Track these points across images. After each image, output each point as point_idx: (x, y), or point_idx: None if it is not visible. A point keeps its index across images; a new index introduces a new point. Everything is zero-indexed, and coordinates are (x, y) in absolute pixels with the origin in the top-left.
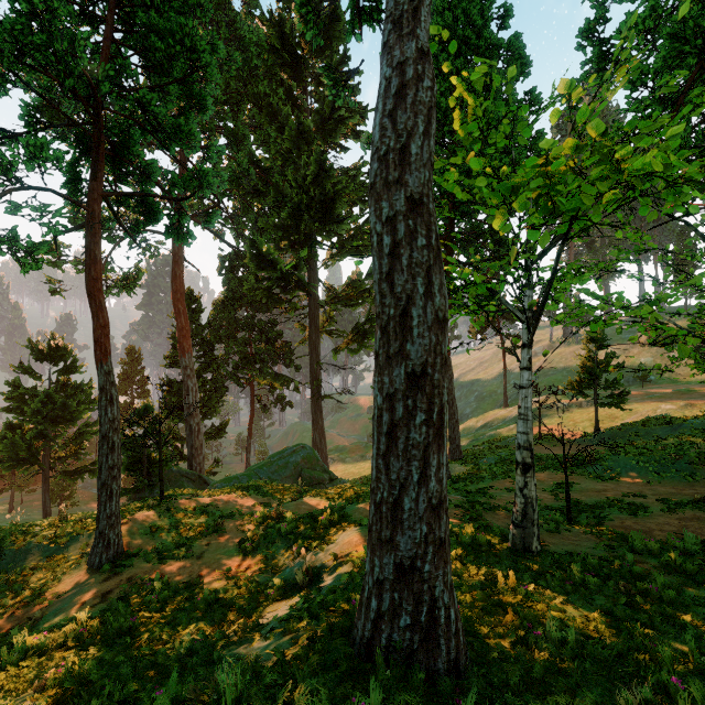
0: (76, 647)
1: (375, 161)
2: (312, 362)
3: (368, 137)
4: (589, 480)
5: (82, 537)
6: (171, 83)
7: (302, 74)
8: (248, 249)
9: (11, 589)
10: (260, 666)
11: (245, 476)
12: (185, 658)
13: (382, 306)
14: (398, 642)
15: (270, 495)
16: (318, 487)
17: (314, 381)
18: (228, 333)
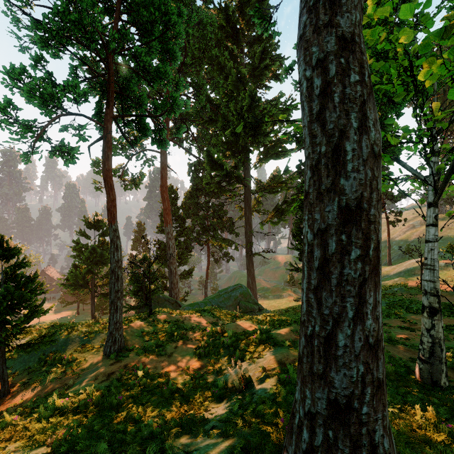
0: (83, 412)
1: (303, 14)
2: (246, 231)
3: (286, 69)
4: None
5: (102, 334)
6: (153, 40)
7: (240, 41)
8: (205, 157)
9: (61, 363)
10: None
11: (202, 303)
12: (147, 440)
13: (312, 146)
14: None
15: (218, 317)
16: (251, 314)
17: (248, 243)
18: (193, 212)
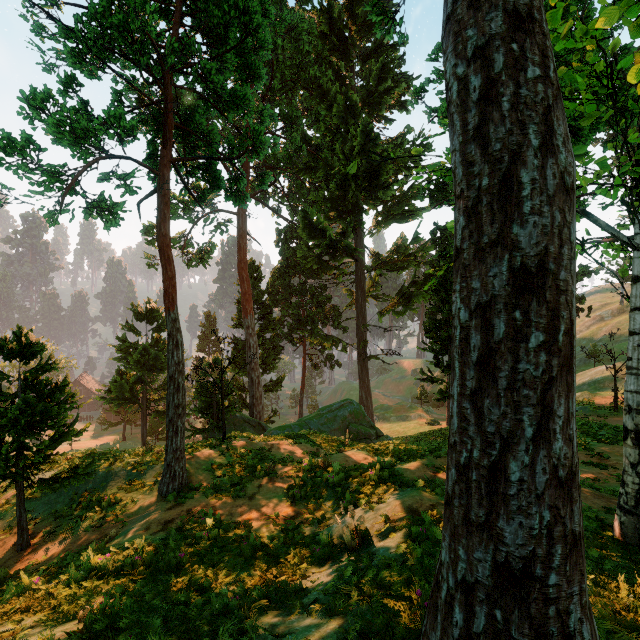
0: (129, 575)
1: None
2: (358, 324)
3: (416, 91)
4: None
5: (156, 466)
6: (228, 51)
7: (349, 55)
8: (300, 220)
9: (100, 505)
10: None
11: (297, 425)
12: (220, 616)
13: (468, 179)
14: None
15: (319, 444)
16: (365, 442)
17: (360, 342)
18: (284, 297)
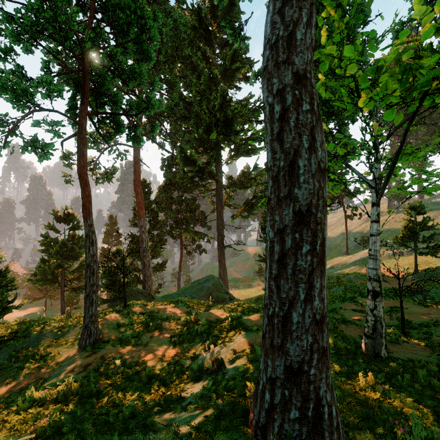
0: (63, 401)
1: (267, 49)
2: (218, 224)
3: (255, 74)
4: (415, 306)
5: (76, 328)
6: (129, 41)
7: (212, 42)
8: (178, 153)
9: (34, 358)
10: (178, 438)
11: (176, 294)
12: (129, 419)
13: (273, 160)
14: (288, 432)
15: (191, 307)
16: (222, 303)
17: (219, 236)
18: (167, 206)
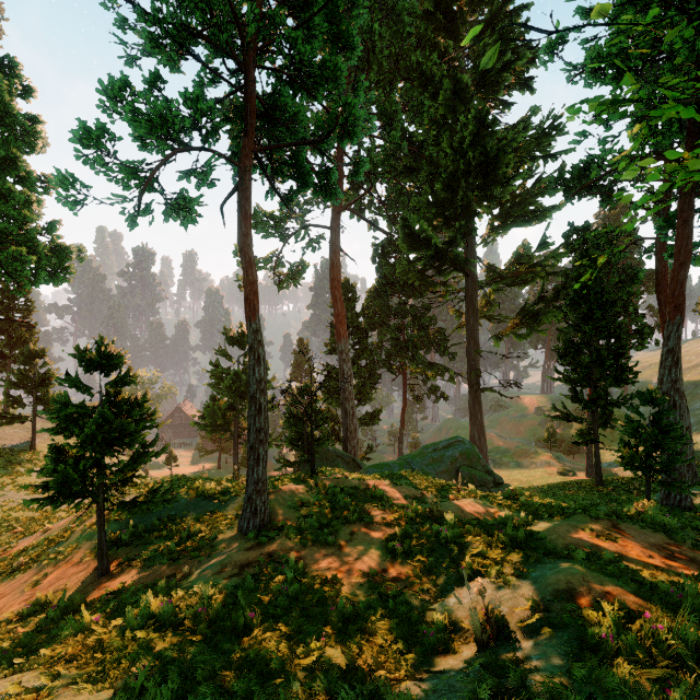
0: (189, 631)
1: None
2: (469, 350)
3: (550, 44)
4: None
5: (239, 498)
6: (315, 14)
7: (458, 33)
8: (400, 229)
9: (179, 536)
10: None
11: (396, 464)
12: None
13: None
14: None
15: (424, 488)
16: (480, 489)
17: (472, 371)
18: (381, 320)
